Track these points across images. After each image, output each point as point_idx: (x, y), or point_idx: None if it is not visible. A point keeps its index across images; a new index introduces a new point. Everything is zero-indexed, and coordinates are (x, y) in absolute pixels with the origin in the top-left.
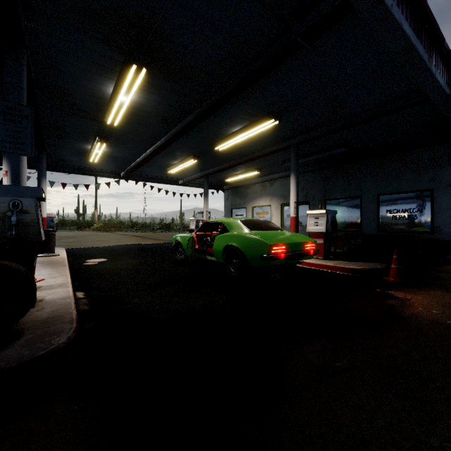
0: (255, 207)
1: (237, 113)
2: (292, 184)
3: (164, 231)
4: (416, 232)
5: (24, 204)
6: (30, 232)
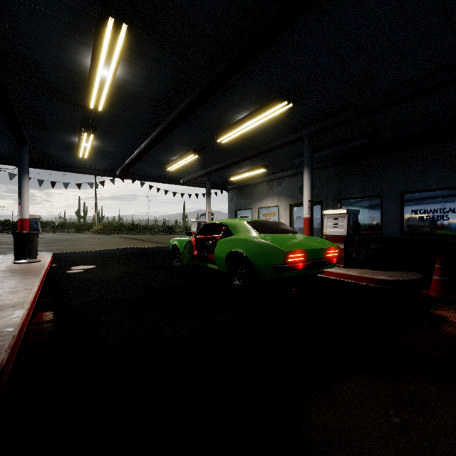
0: (261, 208)
1: (243, 94)
2: (305, 180)
3: (166, 234)
4: (447, 235)
5: None
6: None
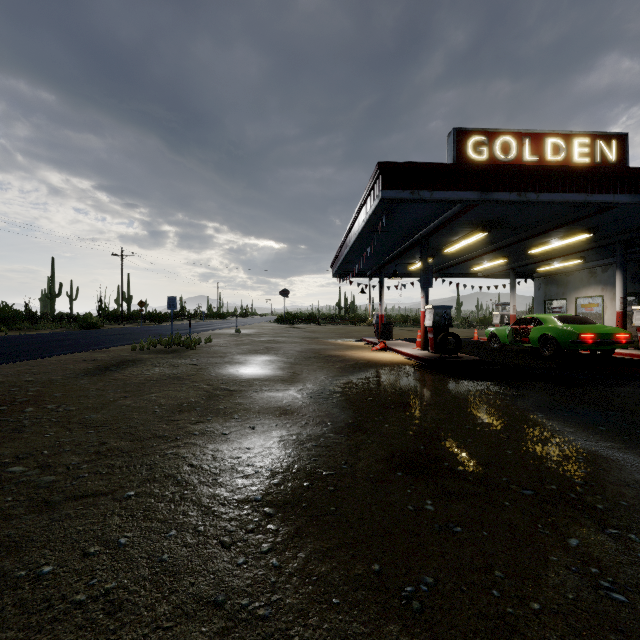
0: (579, 298)
1: (551, 233)
2: (617, 280)
3: None
4: None
5: (447, 312)
6: (449, 323)
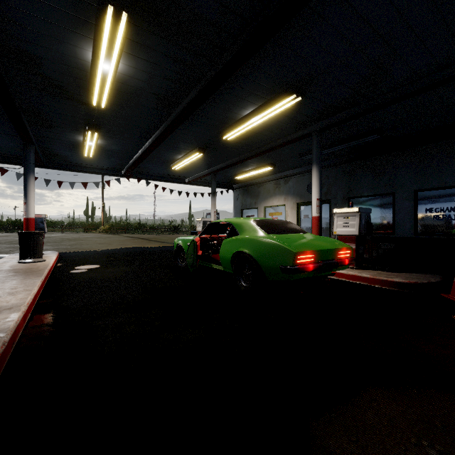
0: (268, 207)
1: (250, 87)
2: (314, 177)
3: (172, 233)
4: None
5: None
6: None
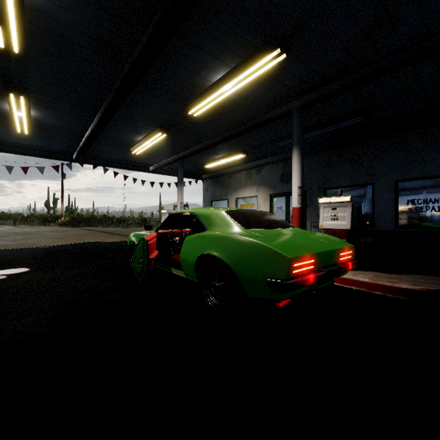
0: (239, 198)
1: (221, 35)
2: (294, 162)
3: (139, 226)
4: None
5: None
6: None
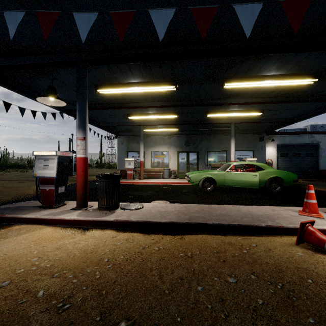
0: (154, 151)
1: (257, 105)
2: (233, 143)
3: None
4: None
5: None
6: None
